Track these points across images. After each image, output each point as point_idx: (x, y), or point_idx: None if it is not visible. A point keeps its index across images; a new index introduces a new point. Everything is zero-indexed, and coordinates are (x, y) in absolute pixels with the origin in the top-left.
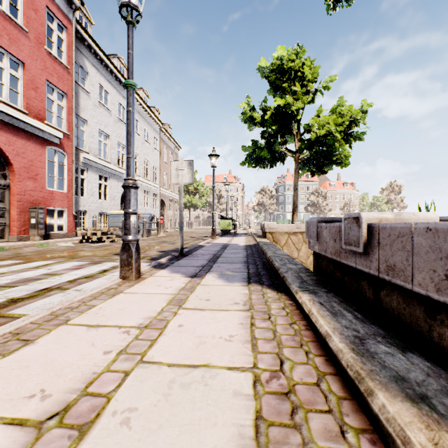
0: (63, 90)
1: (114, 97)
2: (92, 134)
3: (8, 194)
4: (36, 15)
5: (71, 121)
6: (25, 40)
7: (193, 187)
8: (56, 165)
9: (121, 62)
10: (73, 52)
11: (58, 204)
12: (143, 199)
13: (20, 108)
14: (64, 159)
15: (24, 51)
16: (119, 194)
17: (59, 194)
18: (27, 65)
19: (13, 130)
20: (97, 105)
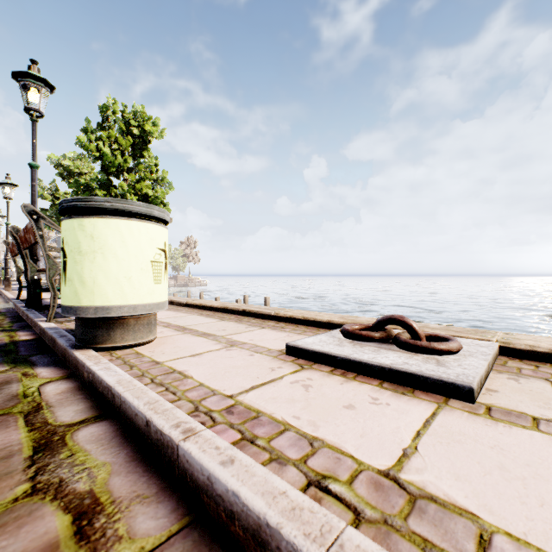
0: None
1: None
2: None
3: None
4: None
5: None
6: None
7: None
8: None
9: None
10: None
11: None
12: None
13: None
14: None
15: None
16: None
17: None
18: None
19: None
20: None
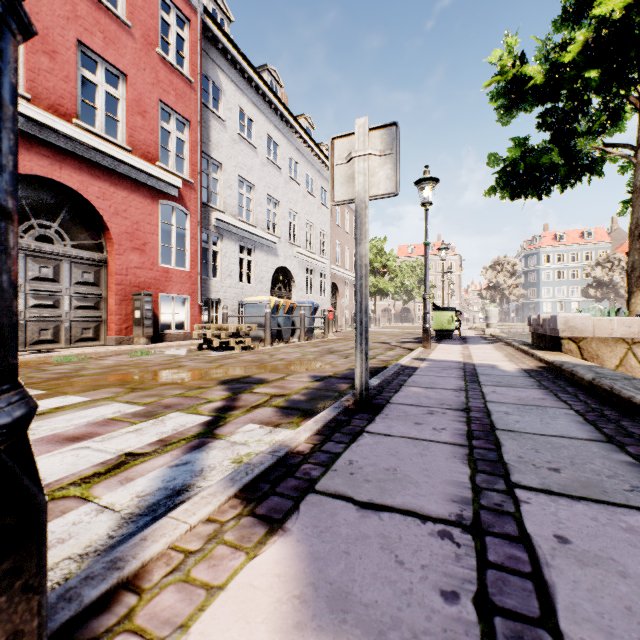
0: (184, 115)
1: (261, 127)
2: (229, 184)
3: (104, 275)
4: (143, 2)
5: (196, 162)
6: (128, 40)
7: (380, 263)
8: (173, 229)
9: (273, 76)
10: (198, 57)
11: (176, 288)
12: (304, 281)
13: (120, 143)
14: (186, 221)
15: (125, 56)
16: (269, 275)
17: (177, 273)
18: (131, 78)
19: (110, 177)
20: (236, 139)
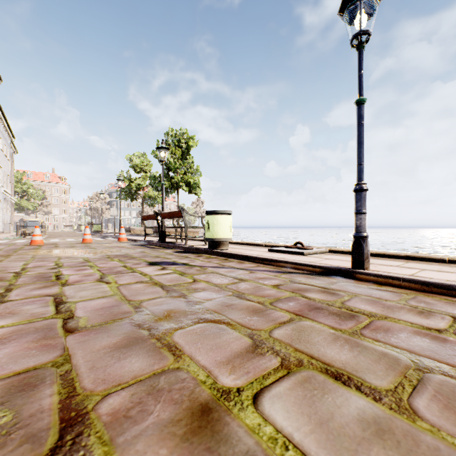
0: None
1: None
2: None
3: None
4: None
5: None
6: None
7: (21, 189)
8: None
9: None
10: None
11: None
12: (4, 205)
13: None
14: None
15: None
16: None
17: None
18: None
19: None
20: None
